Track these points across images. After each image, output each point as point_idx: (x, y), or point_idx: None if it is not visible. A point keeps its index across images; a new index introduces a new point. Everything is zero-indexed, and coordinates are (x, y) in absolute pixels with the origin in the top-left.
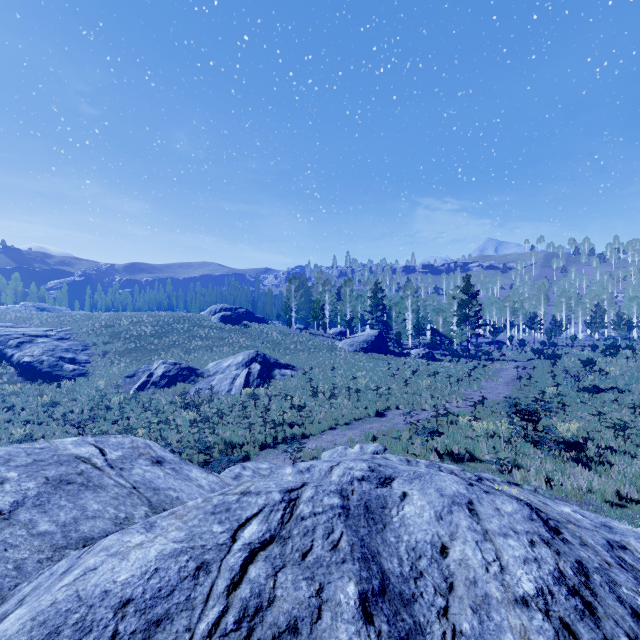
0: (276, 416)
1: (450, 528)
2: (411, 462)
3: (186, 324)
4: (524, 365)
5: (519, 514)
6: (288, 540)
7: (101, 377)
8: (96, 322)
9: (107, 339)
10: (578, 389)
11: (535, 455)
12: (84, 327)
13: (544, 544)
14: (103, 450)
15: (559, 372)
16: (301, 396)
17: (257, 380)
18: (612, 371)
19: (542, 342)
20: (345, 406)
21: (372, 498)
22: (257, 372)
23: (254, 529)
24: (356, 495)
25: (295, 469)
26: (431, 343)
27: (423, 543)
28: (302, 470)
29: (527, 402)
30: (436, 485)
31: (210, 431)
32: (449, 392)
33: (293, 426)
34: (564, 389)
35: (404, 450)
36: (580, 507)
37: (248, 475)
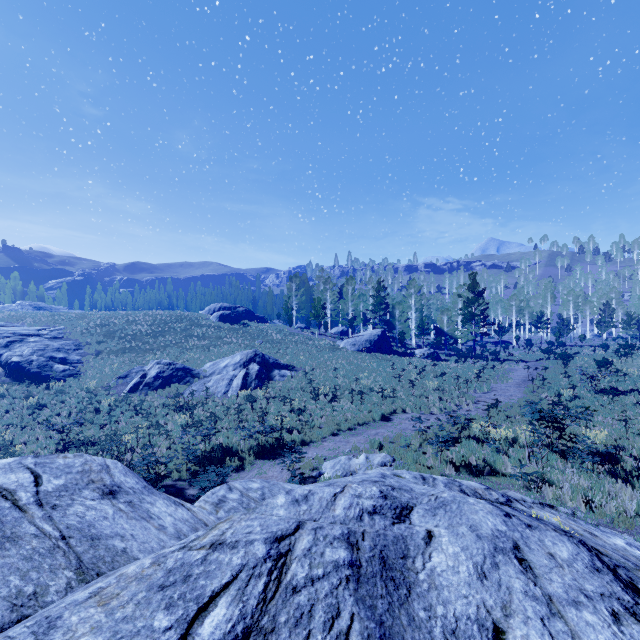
0: (274, 420)
1: (500, 594)
2: (427, 480)
3: (183, 323)
4: (533, 365)
5: (579, 561)
6: (271, 637)
7: (92, 378)
8: (91, 321)
9: (101, 338)
10: (595, 391)
11: (566, 469)
12: (78, 326)
13: (631, 617)
14: (40, 477)
15: (572, 373)
16: (301, 398)
17: (255, 381)
18: (629, 372)
19: (550, 342)
20: (348, 409)
21: (389, 543)
22: (255, 373)
23: (220, 616)
24: (368, 540)
25: (289, 497)
26: (435, 343)
27: (466, 621)
28: (298, 499)
29: (542, 405)
30: (468, 520)
31: (202, 437)
32: (458, 394)
33: (292, 432)
34: (580, 391)
35: (415, 461)
36: (634, 538)
37: (234, 499)
